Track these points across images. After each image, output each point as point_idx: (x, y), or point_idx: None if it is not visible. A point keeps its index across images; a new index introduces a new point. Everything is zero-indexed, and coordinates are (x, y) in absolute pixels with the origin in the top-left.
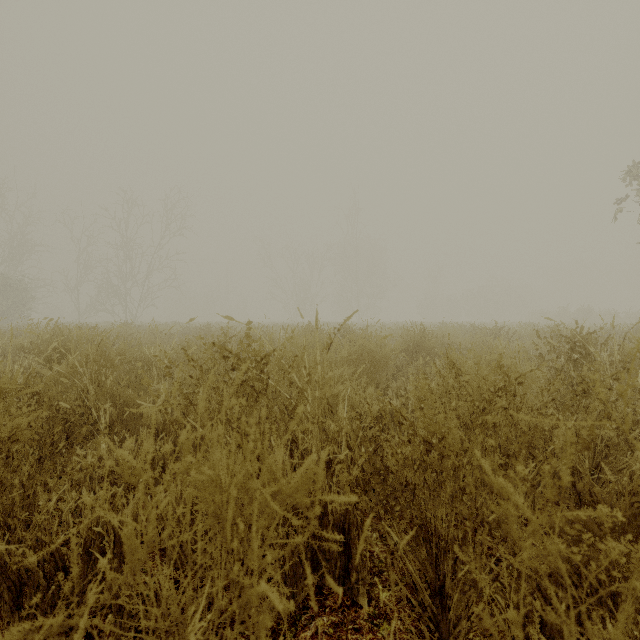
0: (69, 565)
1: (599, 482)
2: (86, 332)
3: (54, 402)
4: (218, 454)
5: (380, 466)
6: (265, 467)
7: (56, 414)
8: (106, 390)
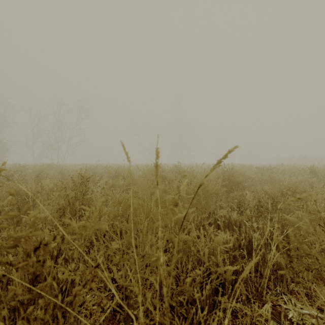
0: None
1: None
2: None
3: None
4: None
5: None
6: None
7: None
8: None
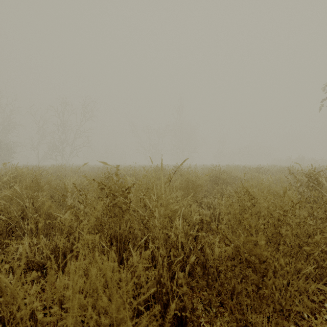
0: None
1: None
2: (25, 171)
3: None
4: (68, 294)
5: (203, 259)
6: (113, 305)
7: (0, 222)
8: (36, 206)
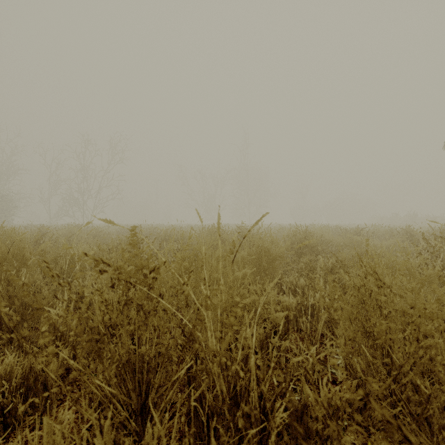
0: None
1: None
2: None
3: None
4: None
5: (297, 404)
6: None
7: None
8: (10, 293)
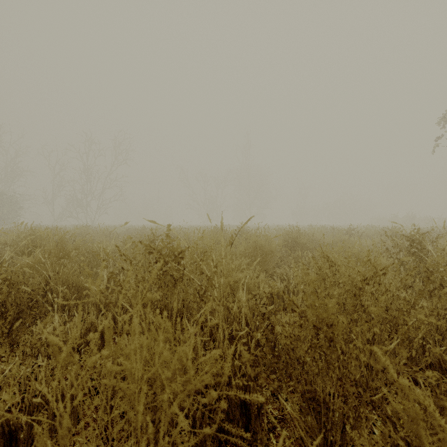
0: (14, 429)
1: (441, 349)
2: (48, 232)
3: (20, 286)
4: (133, 346)
5: (271, 338)
6: (176, 357)
7: (22, 295)
8: (63, 276)
